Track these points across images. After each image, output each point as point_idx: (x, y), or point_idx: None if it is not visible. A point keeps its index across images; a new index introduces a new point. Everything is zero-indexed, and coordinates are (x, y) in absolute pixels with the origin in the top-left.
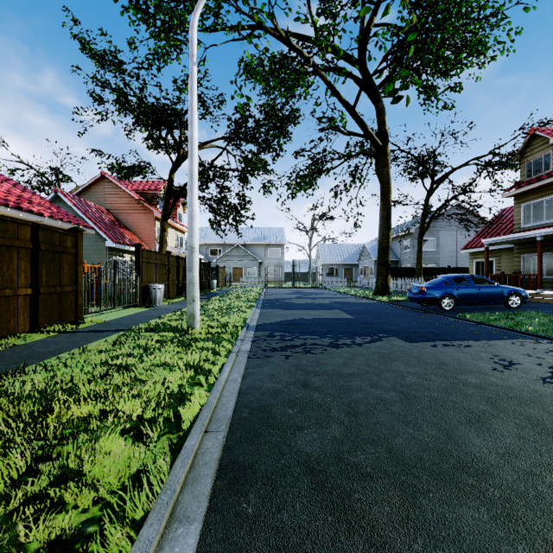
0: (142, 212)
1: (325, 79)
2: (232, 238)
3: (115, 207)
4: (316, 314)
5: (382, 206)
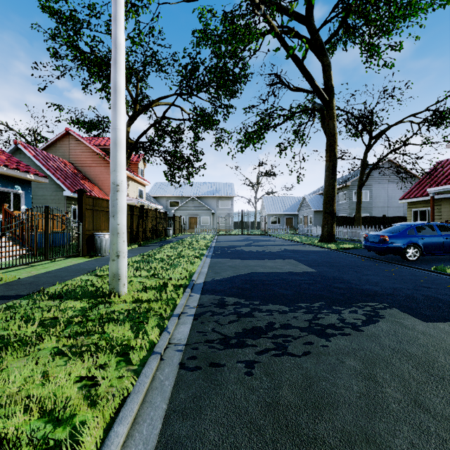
0: (103, 166)
1: (275, 30)
2: (188, 191)
3: (78, 161)
4: (271, 265)
5: (328, 158)
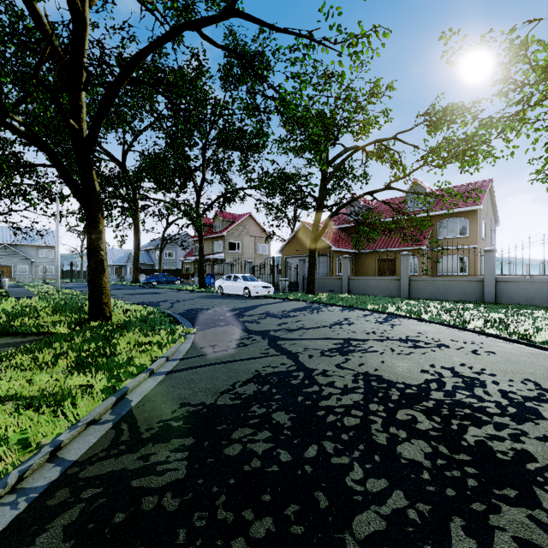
0: None
1: None
2: None
3: None
4: None
5: (135, 239)
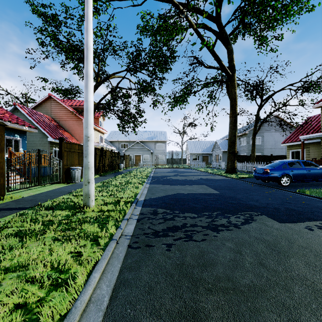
0: (75, 120)
1: (194, 27)
2: (134, 137)
3: (57, 117)
4: (190, 189)
5: (231, 115)
